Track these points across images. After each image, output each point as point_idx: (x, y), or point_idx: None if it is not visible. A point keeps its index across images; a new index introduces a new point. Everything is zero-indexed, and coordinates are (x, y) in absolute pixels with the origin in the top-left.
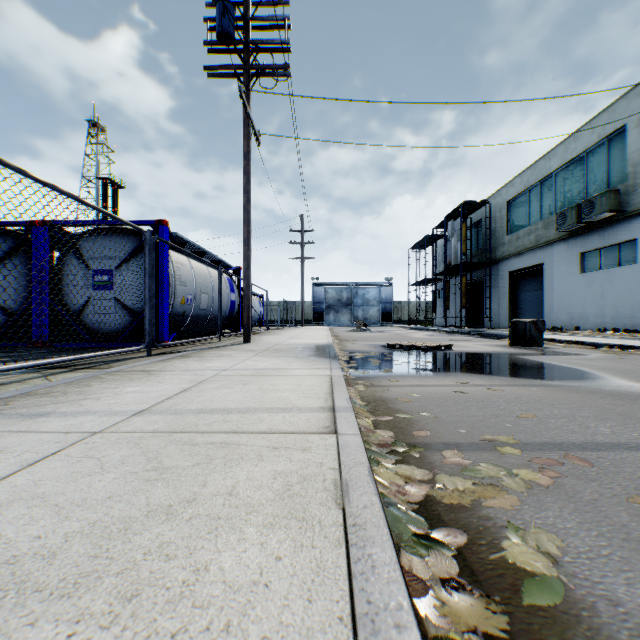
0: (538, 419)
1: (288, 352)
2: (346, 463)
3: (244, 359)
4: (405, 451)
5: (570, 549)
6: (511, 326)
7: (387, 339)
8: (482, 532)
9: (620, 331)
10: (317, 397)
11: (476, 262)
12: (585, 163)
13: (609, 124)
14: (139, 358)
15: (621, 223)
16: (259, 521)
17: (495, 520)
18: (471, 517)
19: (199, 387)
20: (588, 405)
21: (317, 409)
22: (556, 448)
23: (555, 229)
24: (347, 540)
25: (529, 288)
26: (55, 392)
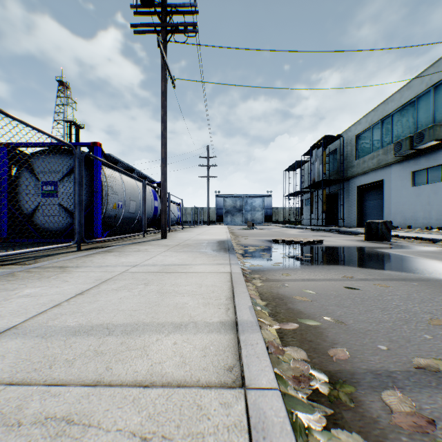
0: None
1: (195, 247)
2: None
3: (156, 254)
4: (332, 393)
5: None
6: (366, 225)
7: (270, 235)
8: None
9: None
10: (217, 304)
11: (333, 179)
12: (416, 105)
13: (435, 76)
14: (68, 253)
15: None
16: None
17: None
18: None
19: (99, 288)
20: None
21: (217, 326)
22: None
23: (393, 154)
24: None
25: (372, 198)
26: None
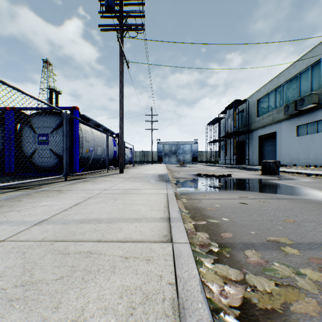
0: (297, 223)
1: (143, 178)
2: (181, 276)
3: (118, 183)
4: (219, 251)
5: None
6: (262, 164)
7: (196, 171)
8: None
9: (318, 167)
10: (158, 209)
11: (241, 131)
12: (299, 79)
13: (312, 58)
14: (59, 182)
15: (318, 110)
16: None
17: None
18: None
19: (86, 202)
20: None
21: (158, 219)
22: (320, 247)
23: (283, 113)
24: None
25: (269, 144)
26: None
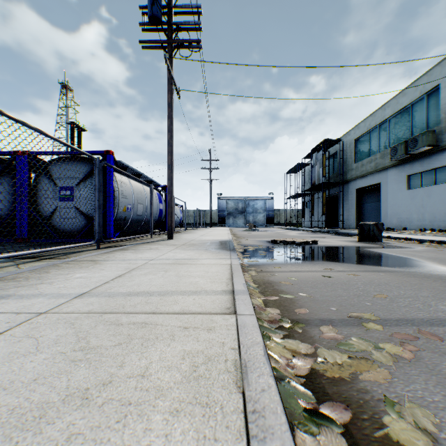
0: (390, 298)
1: (200, 246)
2: (244, 343)
3: (167, 251)
4: (290, 327)
5: (443, 424)
6: (359, 227)
7: (270, 236)
8: (363, 406)
9: (436, 231)
10: (220, 282)
11: (333, 182)
12: (410, 112)
13: (428, 84)
14: (90, 250)
15: (436, 154)
16: (166, 407)
17: (372, 393)
18: (351, 390)
19: (131, 273)
20: (425, 287)
21: (220, 292)
22: (409, 324)
23: (389, 158)
24: (248, 431)
25: (370, 200)
26: (20, 278)
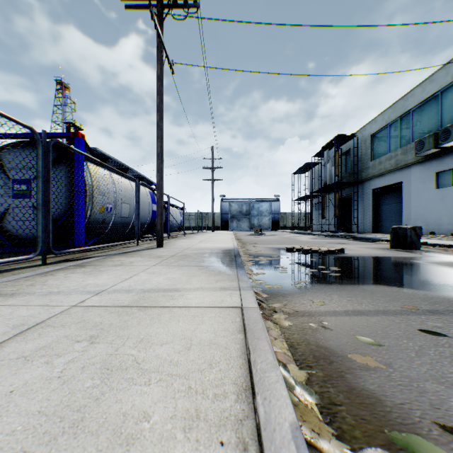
0: None
1: (193, 259)
2: None
3: (141, 270)
4: None
5: None
6: (392, 232)
7: (281, 242)
8: None
9: None
10: (217, 420)
11: (346, 182)
12: (439, 100)
13: None
14: (27, 268)
15: None
16: None
17: None
18: None
19: None
20: None
21: None
22: None
23: (414, 154)
24: None
25: (389, 201)
26: None
